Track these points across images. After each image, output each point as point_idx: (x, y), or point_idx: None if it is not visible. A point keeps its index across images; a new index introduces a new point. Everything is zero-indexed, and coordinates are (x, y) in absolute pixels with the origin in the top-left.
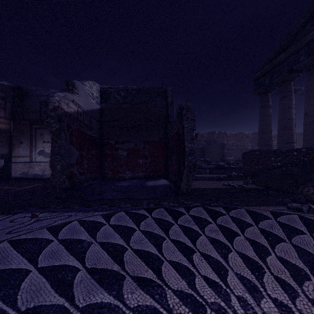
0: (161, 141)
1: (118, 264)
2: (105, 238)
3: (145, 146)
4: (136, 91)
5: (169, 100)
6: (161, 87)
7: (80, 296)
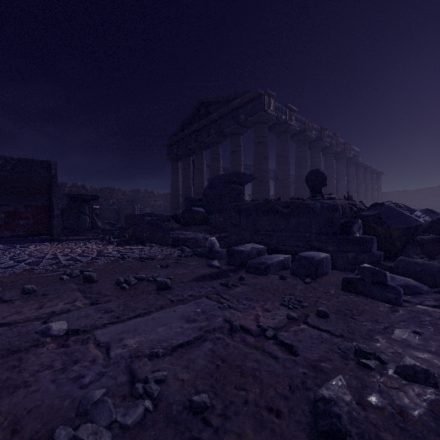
0: (44, 205)
1: (13, 247)
2: (5, 246)
3: (28, 209)
4: (16, 161)
5: (53, 172)
6: (45, 161)
7: (3, 248)
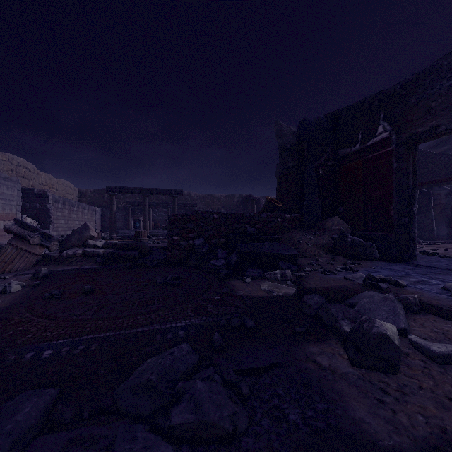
0: None
1: None
2: None
3: None
4: None
5: None
6: None
7: None
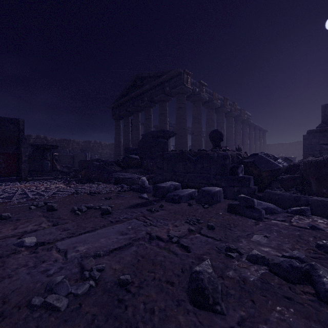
0: (14, 153)
1: None
2: None
3: (0, 156)
4: None
5: (21, 127)
6: (15, 118)
7: None
